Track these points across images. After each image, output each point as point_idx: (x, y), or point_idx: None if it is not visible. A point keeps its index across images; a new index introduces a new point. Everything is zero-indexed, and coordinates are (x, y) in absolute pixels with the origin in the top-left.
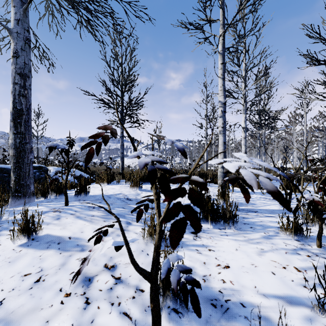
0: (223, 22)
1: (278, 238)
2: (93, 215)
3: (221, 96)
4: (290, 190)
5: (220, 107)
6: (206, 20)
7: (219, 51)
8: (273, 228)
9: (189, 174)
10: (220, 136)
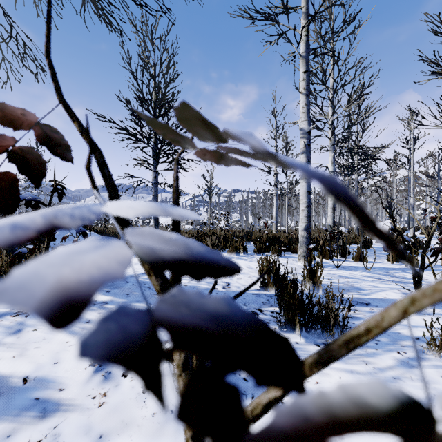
0: (306, 9)
1: (428, 364)
2: (90, 319)
3: (303, 121)
4: (420, 267)
5: (303, 138)
6: (280, 8)
7: (301, 53)
8: (409, 340)
9: (368, 338)
10: (303, 182)
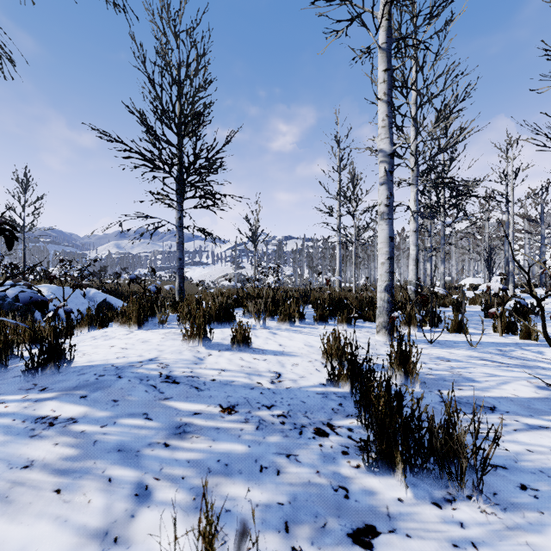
0: None
1: None
2: (33, 460)
3: (384, 139)
4: None
5: (383, 162)
6: None
7: (380, 45)
8: None
9: None
10: (383, 224)
